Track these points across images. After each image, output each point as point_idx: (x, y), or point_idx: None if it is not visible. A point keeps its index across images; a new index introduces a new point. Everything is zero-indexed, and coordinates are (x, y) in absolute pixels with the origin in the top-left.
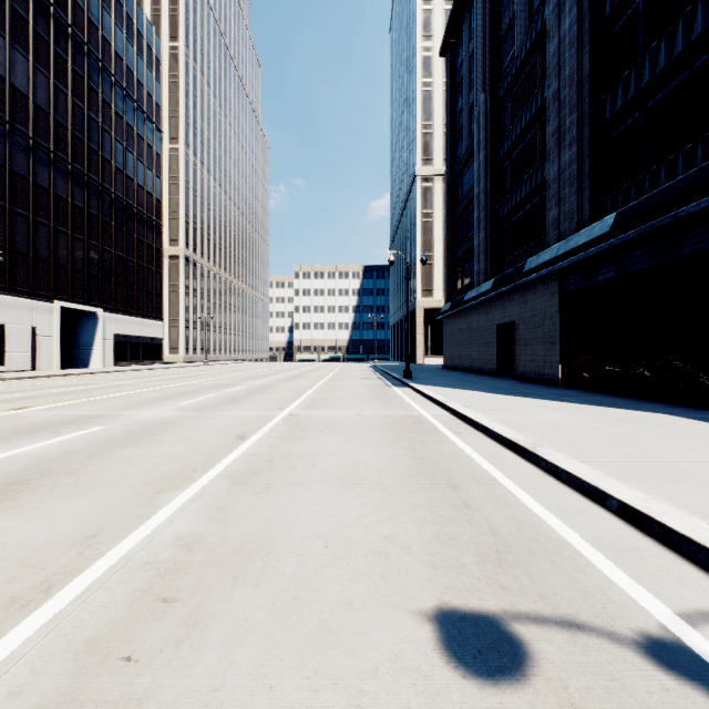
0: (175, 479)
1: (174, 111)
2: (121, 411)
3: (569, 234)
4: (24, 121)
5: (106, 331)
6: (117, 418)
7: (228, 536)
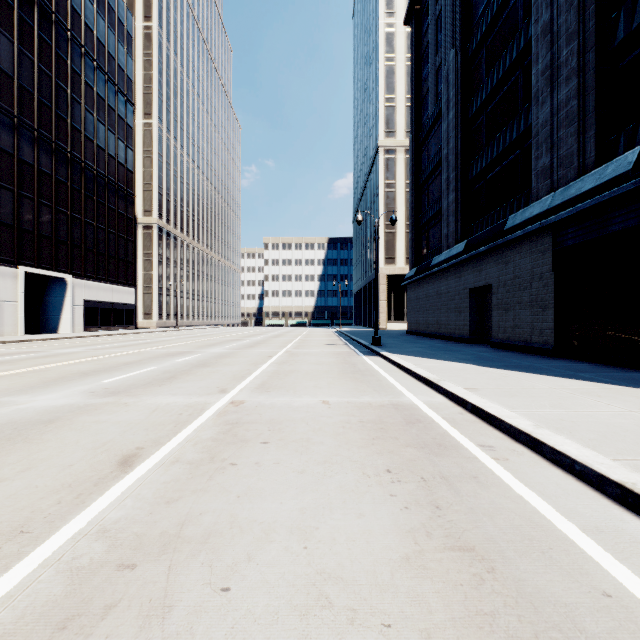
0: None
1: (148, 88)
2: (7, 396)
3: (567, 181)
4: None
5: (76, 297)
6: None
7: None
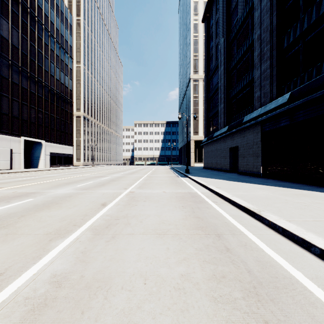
0: (62, 231)
1: (78, 49)
2: (46, 190)
3: (266, 103)
4: (7, 52)
5: (46, 151)
6: (43, 193)
7: (85, 274)
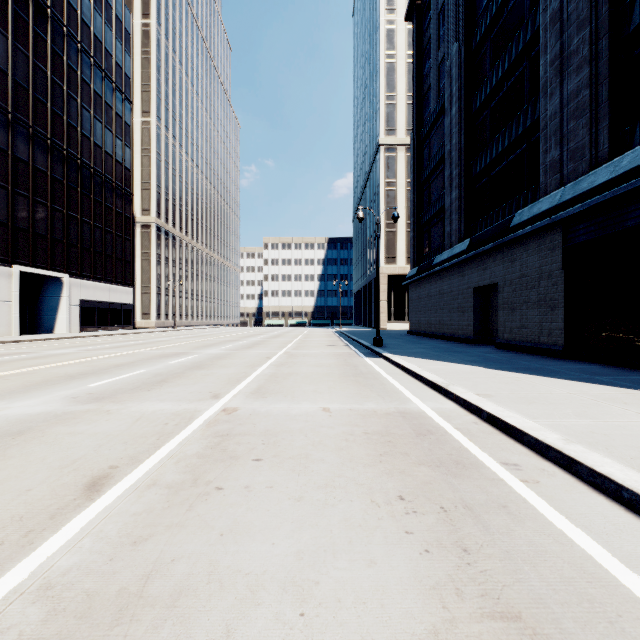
0: None
1: (146, 85)
2: None
3: (578, 175)
4: None
5: (72, 297)
6: None
7: None
